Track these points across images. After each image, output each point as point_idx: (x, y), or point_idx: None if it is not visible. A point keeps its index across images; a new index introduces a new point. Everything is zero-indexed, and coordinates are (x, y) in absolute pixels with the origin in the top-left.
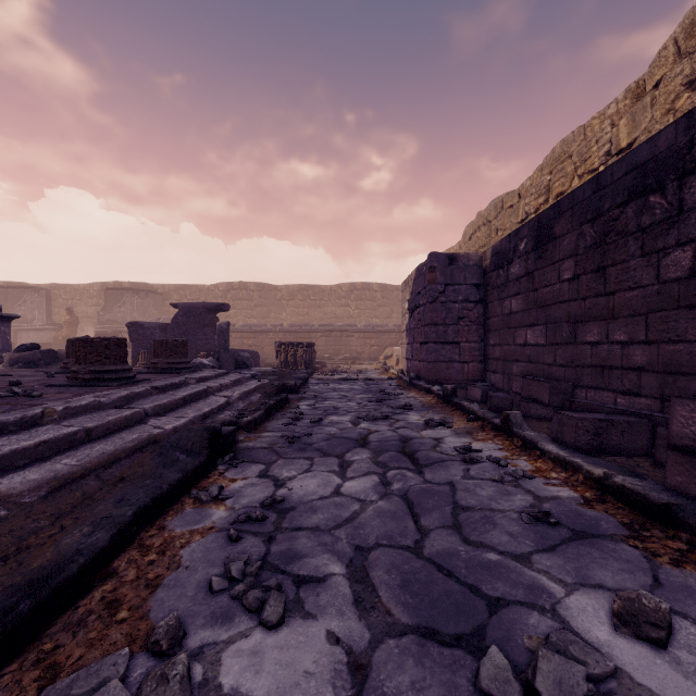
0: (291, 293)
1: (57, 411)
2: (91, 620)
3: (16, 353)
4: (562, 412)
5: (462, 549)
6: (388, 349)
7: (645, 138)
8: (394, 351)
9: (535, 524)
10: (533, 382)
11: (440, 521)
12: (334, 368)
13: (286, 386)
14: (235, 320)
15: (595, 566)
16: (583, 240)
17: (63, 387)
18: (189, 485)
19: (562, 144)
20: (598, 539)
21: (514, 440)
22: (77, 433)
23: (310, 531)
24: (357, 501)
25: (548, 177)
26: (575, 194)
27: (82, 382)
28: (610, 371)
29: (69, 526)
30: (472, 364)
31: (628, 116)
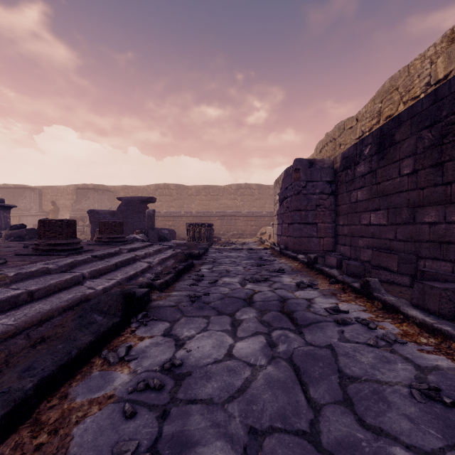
0: (198, 190)
1: (8, 276)
2: None
3: (10, 231)
4: (423, 282)
5: (361, 437)
6: (263, 228)
7: None
8: (267, 229)
9: (430, 404)
10: (382, 253)
11: (330, 394)
12: (226, 241)
13: (192, 254)
14: (161, 209)
15: None
16: (421, 143)
17: (27, 256)
18: (102, 345)
19: (391, 80)
20: None
21: (375, 303)
22: (20, 295)
23: (204, 404)
24: (247, 366)
25: (379, 105)
26: (414, 107)
27: (41, 252)
28: (448, 245)
29: None
30: (326, 239)
31: (444, 55)
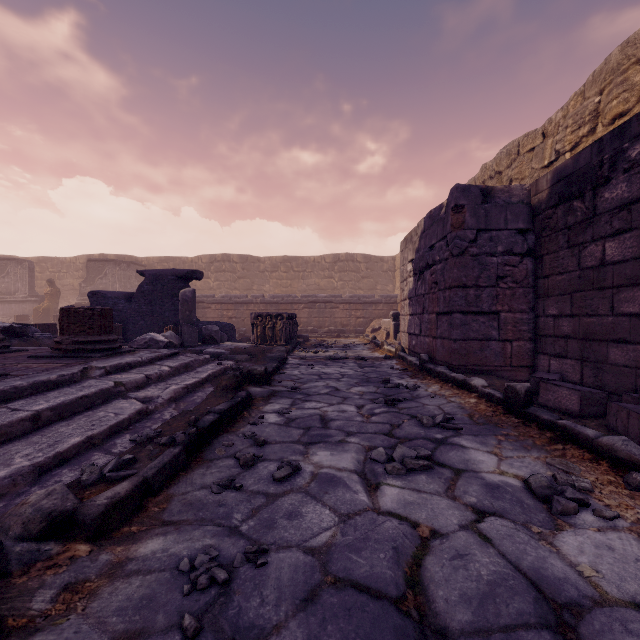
0: (275, 264)
1: None
2: None
3: None
4: None
5: None
6: (375, 321)
7: None
8: (382, 324)
9: None
10: None
11: None
12: (318, 342)
13: (252, 374)
14: (218, 292)
15: None
16: None
17: None
18: None
19: (625, 46)
20: None
21: None
22: None
23: None
24: None
25: (596, 99)
26: None
27: None
28: None
29: None
30: (517, 344)
31: None
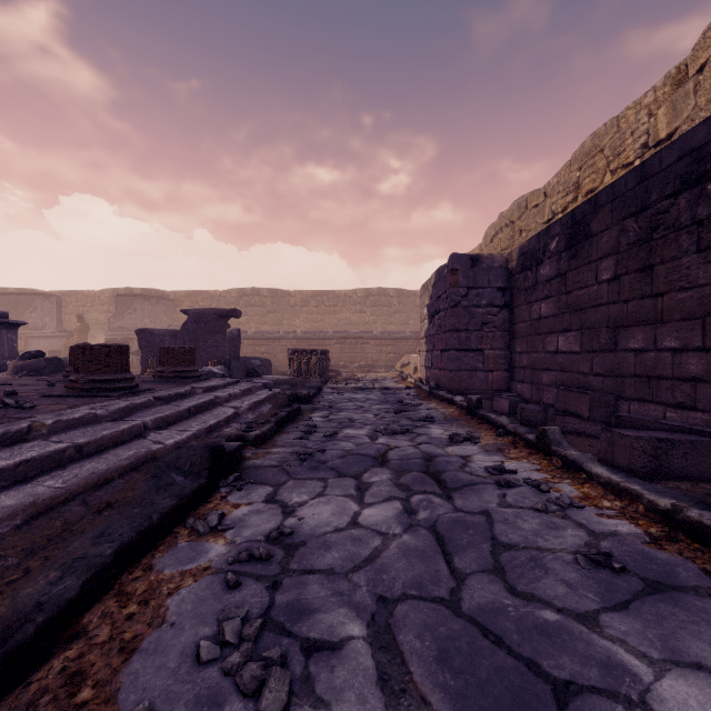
0: (305, 299)
1: (46, 425)
2: (44, 703)
3: (21, 361)
4: (612, 430)
5: (509, 603)
6: (405, 357)
7: (687, 127)
8: (411, 359)
9: (596, 570)
10: (569, 393)
11: (479, 563)
12: (349, 376)
13: (299, 396)
14: (247, 327)
15: (684, 633)
16: (625, 237)
17: (60, 398)
18: (186, 512)
19: (593, 137)
20: (679, 593)
21: (553, 460)
22: (66, 450)
23: (323, 574)
24: (378, 535)
25: (577, 174)
26: (616, 185)
27: (80, 392)
28: (658, 381)
29: (34, 569)
30: (497, 373)
31: (667, 105)
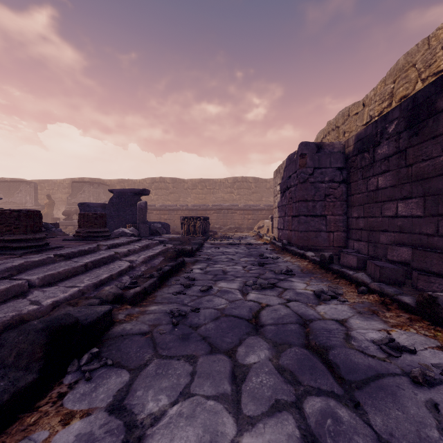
0: (194, 184)
1: None
2: None
3: None
4: None
5: None
6: (260, 222)
7: None
8: (264, 223)
9: None
10: (431, 254)
11: None
12: (223, 235)
13: (184, 251)
14: (157, 202)
15: None
16: None
17: None
18: None
19: (406, 56)
20: None
21: None
22: None
23: None
24: None
25: (392, 86)
26: None
27: None
28: None
29: None
30: (336, 233)
31: None
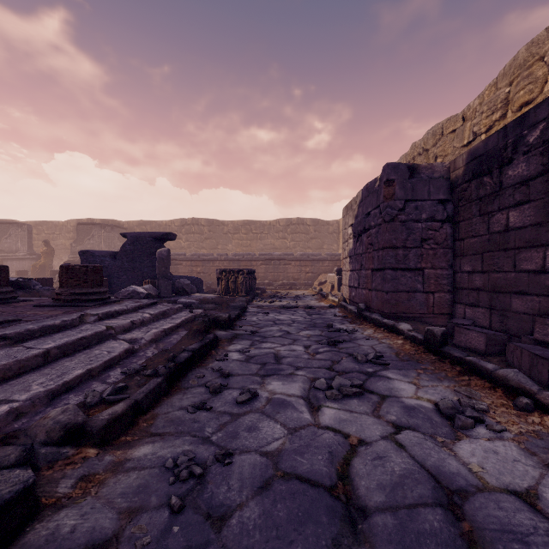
0: (236, 227)
1: None
2: None
3: None
4: None
5: None
6: (322, 276)
7: None
8: (328, 278)
9: None
10: None
11: None
12: (273, 293)
13: (218, 320)
14: (188, 250)
15: None
16: None
17: None
18: None
19: (530, 46)
20: None
21: None
22: None
23: None
24: None
25: (507, 89)
26: None
27: None
28: None
29: None
30: (438, 295)
31: None
